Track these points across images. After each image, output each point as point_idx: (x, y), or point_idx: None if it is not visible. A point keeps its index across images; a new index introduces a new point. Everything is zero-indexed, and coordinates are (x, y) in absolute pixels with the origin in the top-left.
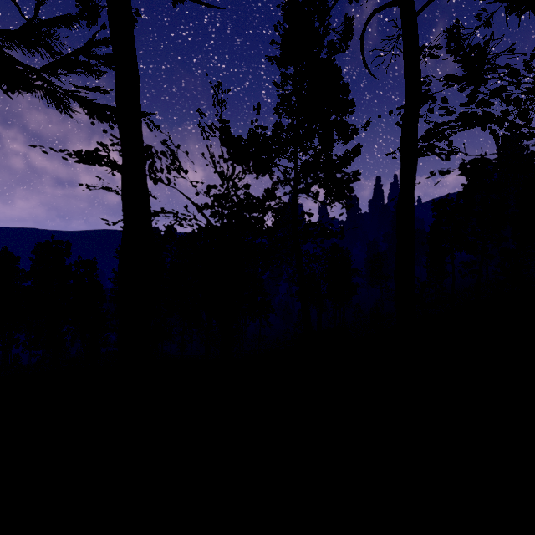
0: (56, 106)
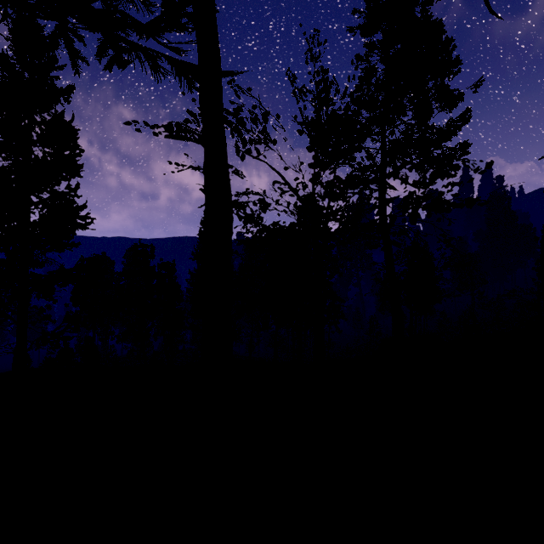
0: (150, 65)
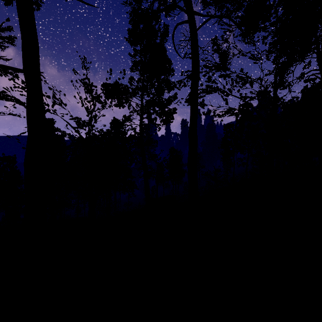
0: None
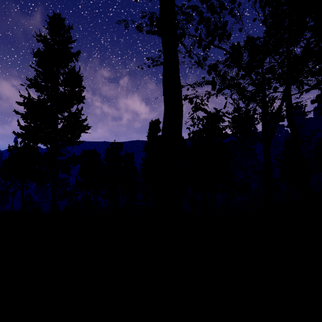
0: None
